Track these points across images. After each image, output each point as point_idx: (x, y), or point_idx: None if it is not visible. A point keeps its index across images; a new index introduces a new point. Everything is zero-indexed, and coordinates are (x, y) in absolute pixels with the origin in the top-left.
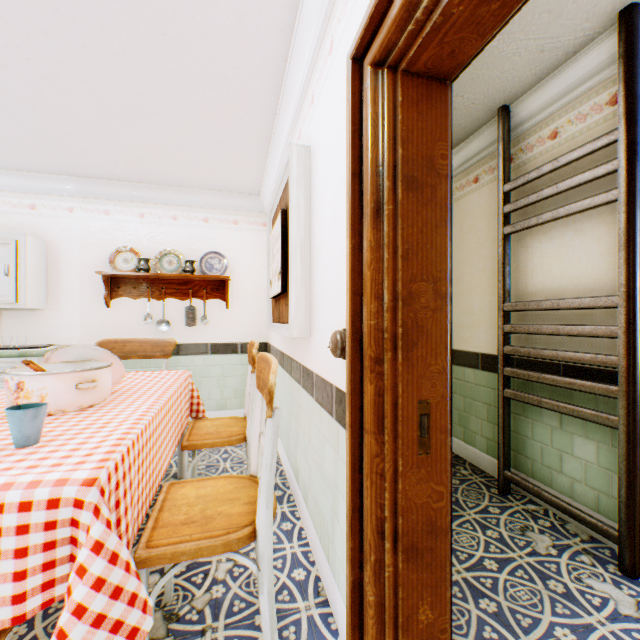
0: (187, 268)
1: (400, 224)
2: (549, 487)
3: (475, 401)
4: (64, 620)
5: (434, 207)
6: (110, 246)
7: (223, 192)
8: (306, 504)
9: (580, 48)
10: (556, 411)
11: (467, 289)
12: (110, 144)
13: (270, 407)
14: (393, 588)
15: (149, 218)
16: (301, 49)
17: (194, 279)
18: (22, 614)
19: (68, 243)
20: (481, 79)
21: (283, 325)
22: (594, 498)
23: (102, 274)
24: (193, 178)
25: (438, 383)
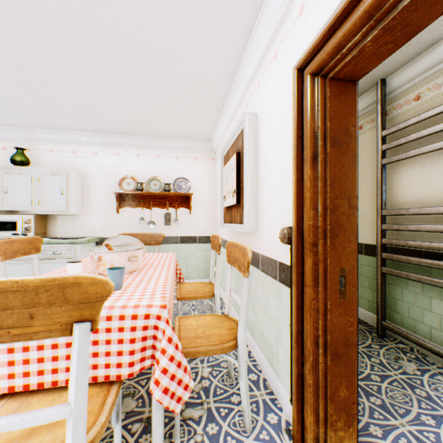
0: (166, 188)
1: (328, 166)
2: (414, 333)
3: (360, 276)
4: (157, 375)
5: (348, 155)
6: (119, 175)
7: (188, 139)
8: (253, 336)
9: (436, 42)
10: (419, 281)
11: None
12: (124, 113)
13: (247, 271)
14: (323, 376)
15: (142, 157)
16: (252, 54)
17: (169, 195)
18: (132, 372)
19: (94, 174)
20: None
21: (235, 224)
22: None
23: (115, 193)
24: (170, 131)
25: (350, 258)
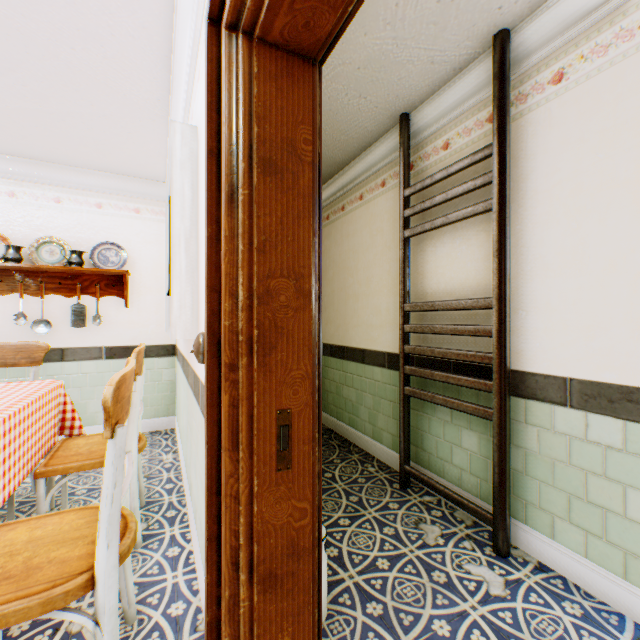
0: (73, 260)
1: (256, 212)
2: (442, 478)
3: (383, 399)
4: None
5: (297, 196)
6: None
7: (121, 175)
8: (196, 525)
9: (465, 65)
10: (446, 406)
11: (376, 290)
12: None
13: (109, 426)
14: (250, 625)
15: (22, 198)
16: (185, 16)
17: (84, 273)
18: None
19: None
20: (381, 83)
21: None
22: (477, 485)
23: None
24: (79, 155)
25: (301, 390)
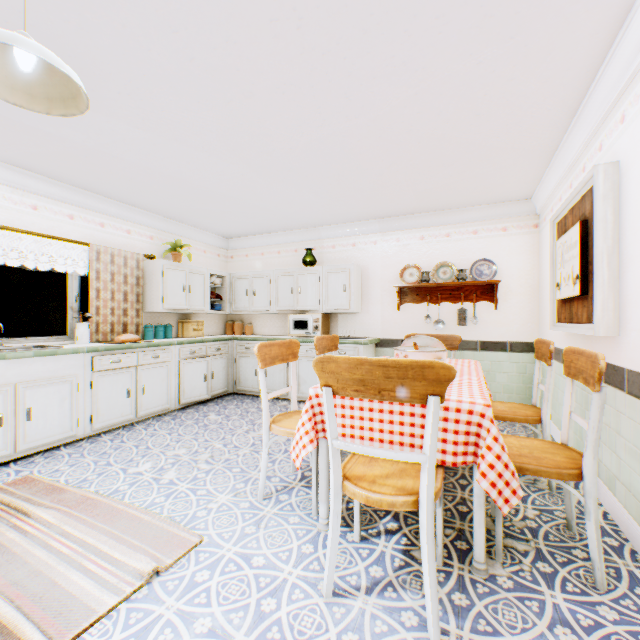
0: (459, 276)
1: None
2: None
3: None
4: (483, 468)
5: None
6: (399, 265)
7: (491, 204)
8: (611, 491)
9: None
10: None
11: None
12: (410, 193)
13: (597, 384)
14: None
15: (427, 239)
16: (608, 78)
17: (464, 285)
18: (455, 462)
19: (373, 266)
20: None
21: (578, 325)
22: None
23: (396, 286)
24: (466, 200)
25: None
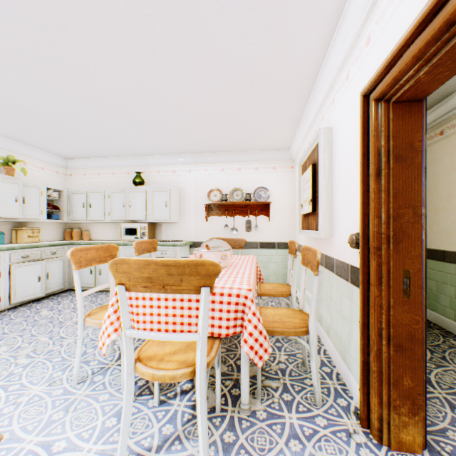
0: (247, 198)
1: (391, 180)
2: None
3: None
4: (245, 336)
5: (413, 168)
6: (207, 188)
7: (267, 151)
8: (328, 336)
9: None
10: None
11: None
12: (213, 136)
13: (316, 270)
14: (387, 364)
15: (226, 171)
16: (326, 74)
17: (250, 204)
18: (228, 333)
19: (188, 188)
20: None
21: (311, 231)
22: None
23: (204, 204)
24: (251, 146)
25: (415, 262)
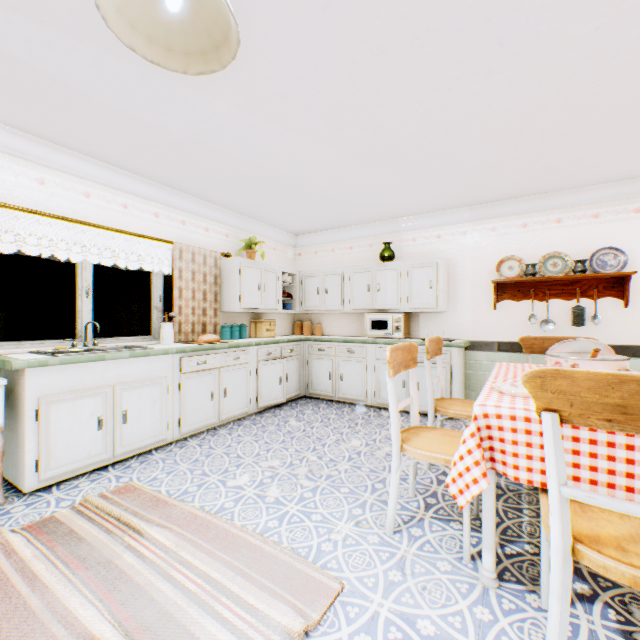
0: (577, 268)
1: None
2: None
3: None
4: None
5: None
6: (494, 257)
7: (620, 181)
8: None
9: None
10: None
11: None
12: (523, 171)
13: None
14: None
15: (530, 226)
16: None
17: (580, 278)
18: None
19: (461, 260)
20: None
21: None
22: None
23: (493, 282)
24: (590, 177)
25: None
